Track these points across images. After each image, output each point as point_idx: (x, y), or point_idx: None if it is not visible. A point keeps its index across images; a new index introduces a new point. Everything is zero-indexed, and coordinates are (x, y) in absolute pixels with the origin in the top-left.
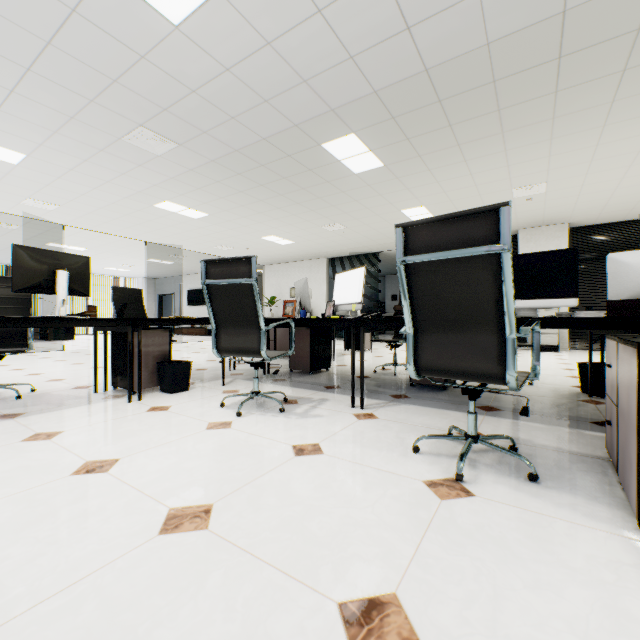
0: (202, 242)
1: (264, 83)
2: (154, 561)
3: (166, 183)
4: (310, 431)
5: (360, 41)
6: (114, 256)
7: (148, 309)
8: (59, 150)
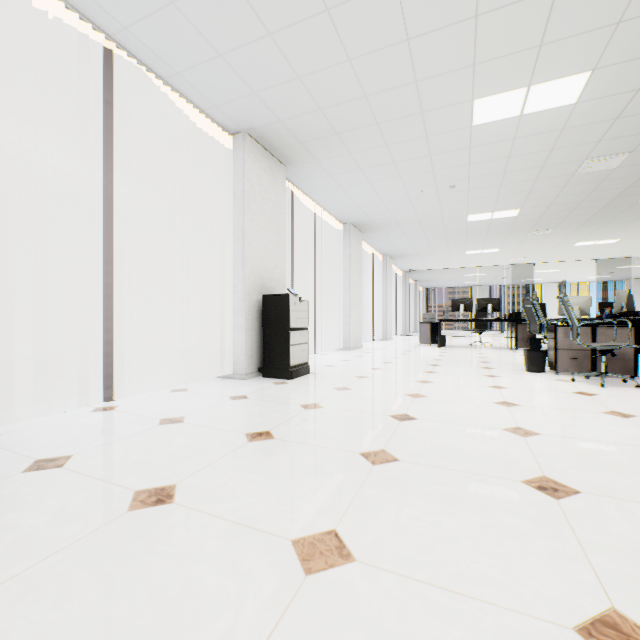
0: None
1: (563, 208)
2: (471, 357)
3: (566, 238)
4: None
5: (586, 190)
6: (583, 270)
7: (639, 309)
8: (508, 244)
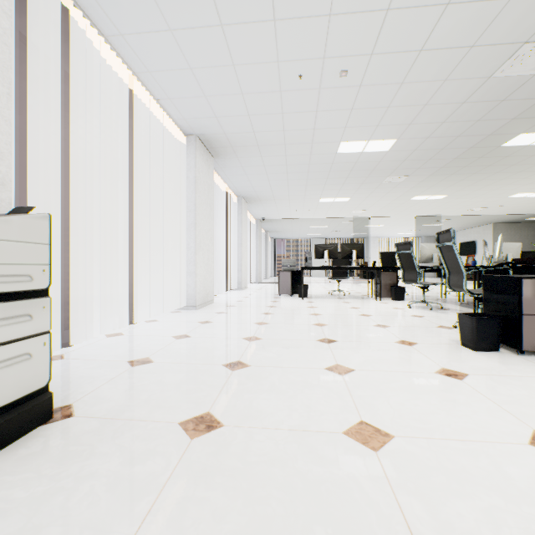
0: (455, 209)
1: (436, 146)
2: (354, 316)
3: (410, 190)
4: (429, 314)
5: (476, 116)
6: (399, 226)
7: None
8: (360, 193)
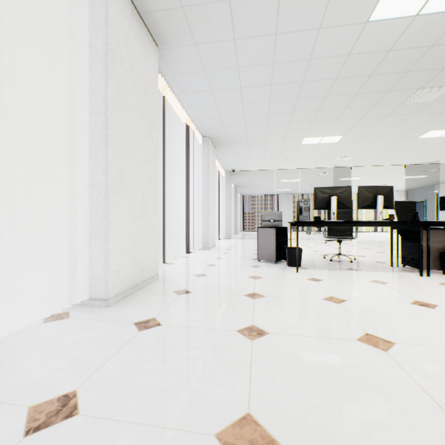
0: None
1: None
2: None
3: (432, 118)
4: None
5: None
6: (377, 179)
7: None
8: (360, 127)
